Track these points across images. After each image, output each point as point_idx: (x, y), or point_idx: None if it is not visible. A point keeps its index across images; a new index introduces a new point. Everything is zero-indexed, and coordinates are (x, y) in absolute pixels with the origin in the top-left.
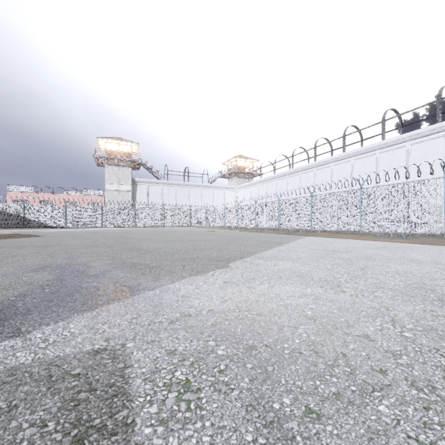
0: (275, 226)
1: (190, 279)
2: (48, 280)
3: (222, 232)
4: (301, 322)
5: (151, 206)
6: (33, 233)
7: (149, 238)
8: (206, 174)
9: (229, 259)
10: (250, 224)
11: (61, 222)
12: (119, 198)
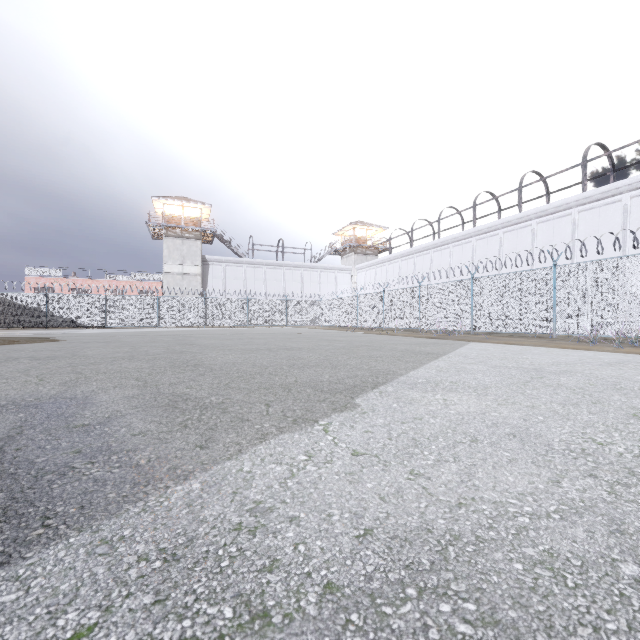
0: (414, 325)
1: (278, 444)
2: None
3: (334, 335)
4: None
5: (230, 297)
6: (53, 335)
7: (221, 345)
8: (309, 249)
9: (354, 388)
10: (375, 322)
11: (100, 320)
12: (183, 285)
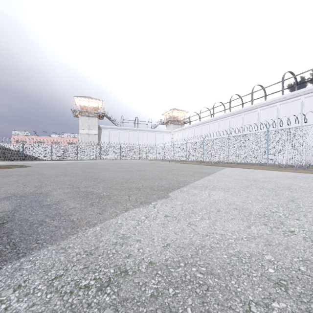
0: (201, 159)
1: (133, 212)
2: (3, 211)
3: (162, 164)
4: (270, 294)
5: (112, 145)
6: (26, 164)
7: (107, 169)
8: (150, 122)
9: (169, 189)
10: (182, 157)
11: (48, 156)
12: (89, 139)
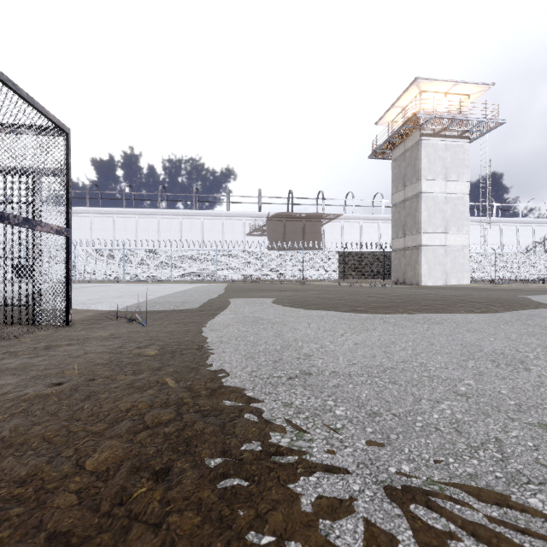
0: None
1: None
2: None
3: None
4: None
5: None
6: None
7: None
8: None
9: None
10: None
11: None
12: None
